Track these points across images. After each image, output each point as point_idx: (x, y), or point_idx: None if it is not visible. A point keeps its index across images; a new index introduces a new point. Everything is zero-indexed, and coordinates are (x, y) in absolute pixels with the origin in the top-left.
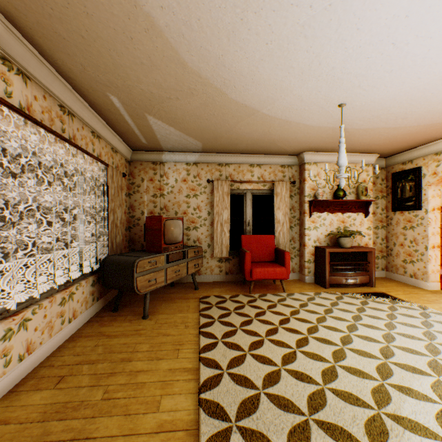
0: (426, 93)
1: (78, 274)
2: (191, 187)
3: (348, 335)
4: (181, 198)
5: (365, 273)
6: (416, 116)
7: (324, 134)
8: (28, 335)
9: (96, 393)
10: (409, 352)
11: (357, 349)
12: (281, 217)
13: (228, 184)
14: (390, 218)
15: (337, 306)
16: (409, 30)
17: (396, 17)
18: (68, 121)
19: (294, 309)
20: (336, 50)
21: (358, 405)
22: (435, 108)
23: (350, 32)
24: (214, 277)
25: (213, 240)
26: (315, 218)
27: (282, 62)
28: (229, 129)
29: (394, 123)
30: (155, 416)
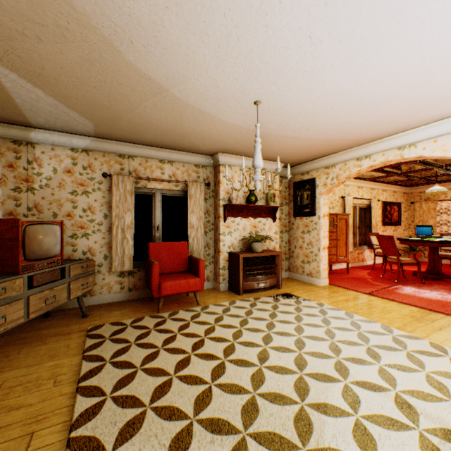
0: (327, 106)
1: None
2: (80, 181)
3: (264, 348)
4: (64, 195)
5: (274, 275)
6: (317, 129)
7: (240, 135)
8: None
9: None
10: (318, 356)
11: (274, 365)
12: (195, 222)
13: (133, 181)
14: (292, 223)
15: (252, 315)
16: (326, 24)
17: (317, 1)
18: None
19: (209, 326)
20: (257, 26)
21: (283, 447)
22: (331, 124)
23: (273, 3)
24: (113, 296)
25: (112, 250)
26: (230, 223)
27: (194, 21)
28: (131, 109)
29: (299, 133)
30: None
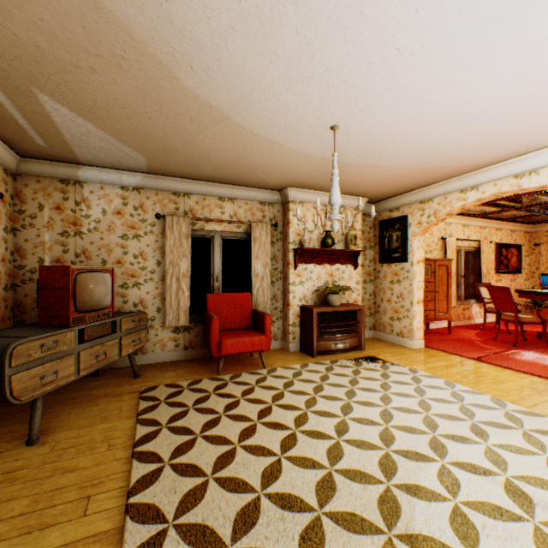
0: (421, 128)
1: None
2: (130, 223)
3: (343, 419)
4: (114, 239)
5: (355, 334)
6: (408, 156)
7: (313, 165)
8: None
9: None
10: (409, 431)
11: (355, 439)
12: (260, 270)
13: (189, 222)
14: (378, 271)
15: (328, 381)
16: (417, 33)
17: (406, 8)
18: None
19: (277, 392)
20: (334, 41)
21: (365, 530)
22: (426, 149)
23: (353, 14)
24: (167, 355)
25: (166, 302)
26: (302, 271)
27: (262, 41)
28: (188, 140)
29: (387, 161)
30: None
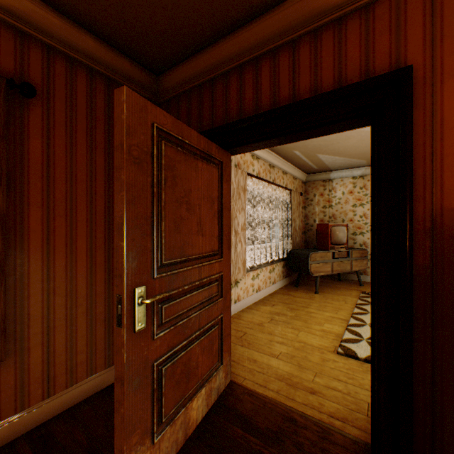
0: None
1: (275, 258)
2: (357, 197)
3: None
4: (347, 208)
5: None
6: None
7: None
8: (258, 282)
9: (290, 313)
10: None
11: None
12: None
13: None
14: None
15: None
16: None
17: None
18: (271, 172)
19: None
20: None
21: None
22: None
23: None
24: None
25: None
26: None
27: None
28: None
29: None
30: (320, 327)
